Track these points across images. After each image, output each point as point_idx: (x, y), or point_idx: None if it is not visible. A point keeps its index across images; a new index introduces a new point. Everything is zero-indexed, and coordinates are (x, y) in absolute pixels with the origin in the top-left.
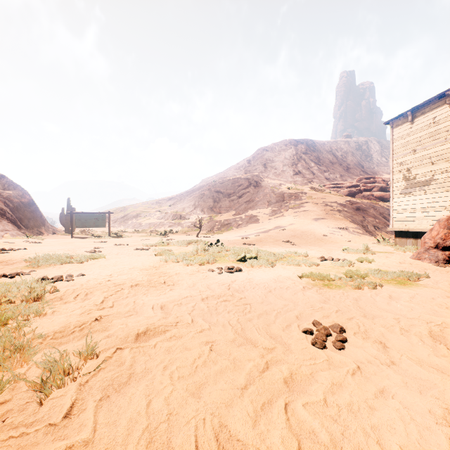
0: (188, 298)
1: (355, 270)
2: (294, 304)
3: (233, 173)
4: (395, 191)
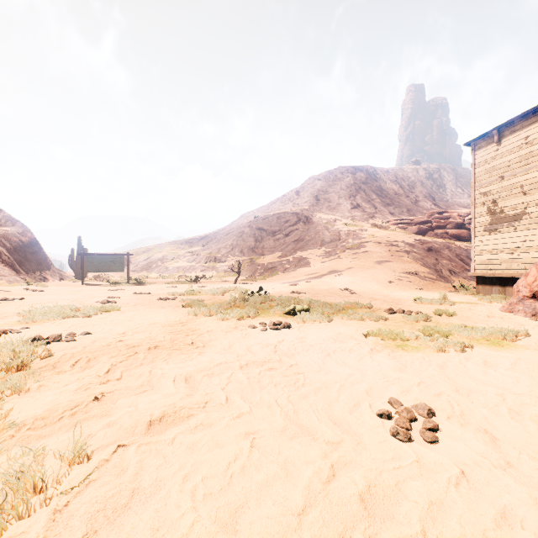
0: (221, 365)
1: (434, 326)
2: (362, 373)
3: (278, 206)
4: (477, 228)
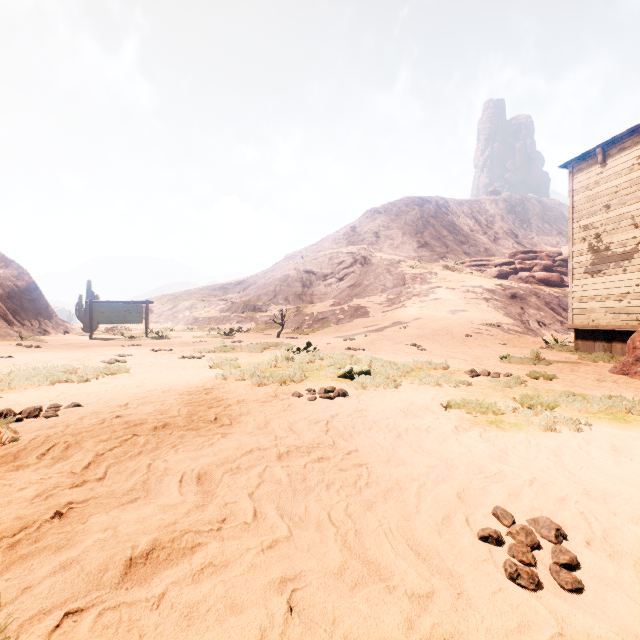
0: (252, 454)
1: (535, 394)
2: (447, 463)
3: (330, 245)
4: (576, 269)
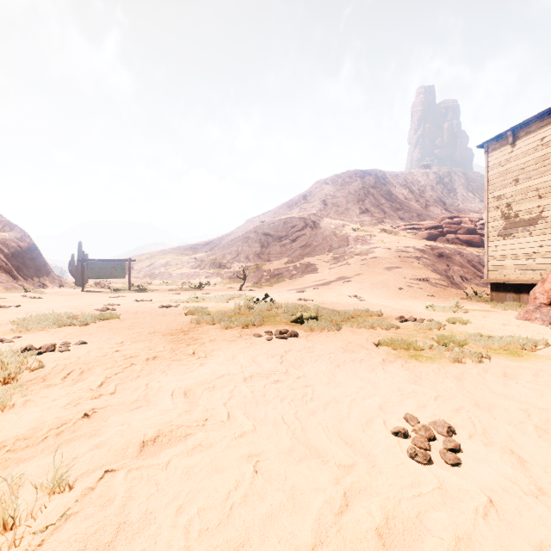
0: (224, 378)
1: (449, 335)
2: (374, 385)
3: (285, 211)
4: (491, 232)
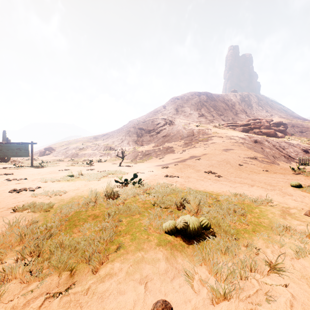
0: None
1: None
2: None
3: (152, 115)
4: None
